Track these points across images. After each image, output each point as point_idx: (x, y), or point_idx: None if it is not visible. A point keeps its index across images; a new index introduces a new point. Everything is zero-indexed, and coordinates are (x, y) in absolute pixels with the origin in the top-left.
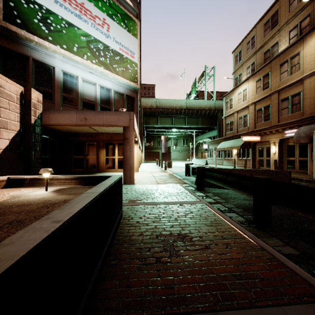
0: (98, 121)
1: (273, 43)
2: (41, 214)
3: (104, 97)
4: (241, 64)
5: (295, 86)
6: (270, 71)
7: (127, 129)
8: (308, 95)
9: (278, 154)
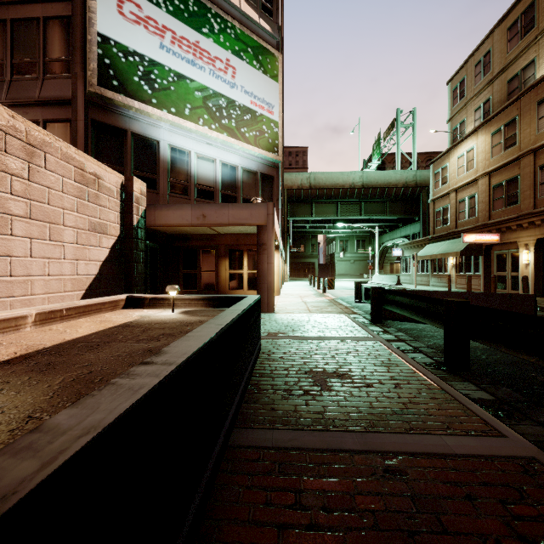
0: (222, 218)
1: (526, 62)
2: (184, 330)
3: (227, 180)
4: (464, 104)
5: None
6: (518, 115)
7: (263, 230)
8: None
9: (533, 266)
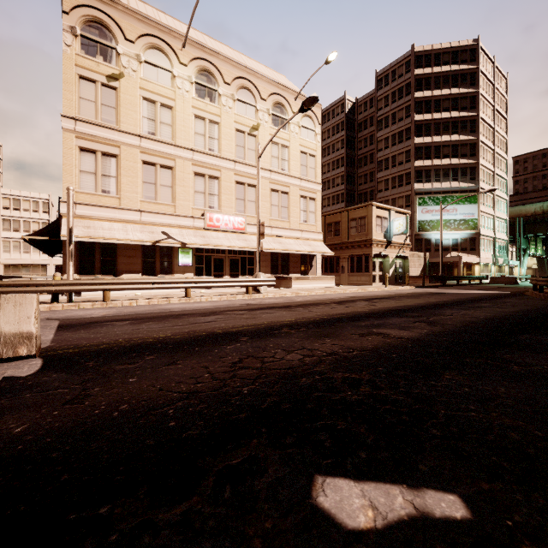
0: (447, 260)
1: None
2: None
3: (454, 243)
4: None
5: None
6: None
7: (458, 262)
8: None
9: None
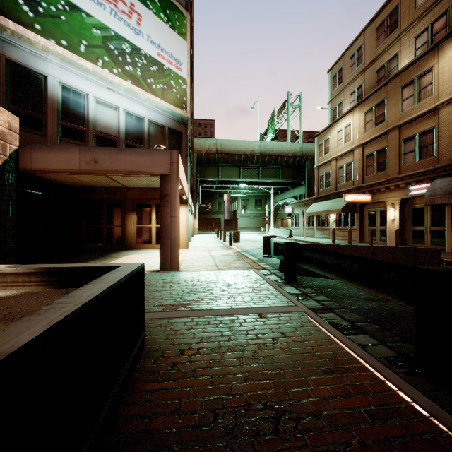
0: (118, 165)
1: (391, 56)
2: None
3: (132, 130)
4: (341, 89)
5: (425, 119)
6: (386, 97)
7: (166, 179)
8: (446, 132)
9: (399, 221)
